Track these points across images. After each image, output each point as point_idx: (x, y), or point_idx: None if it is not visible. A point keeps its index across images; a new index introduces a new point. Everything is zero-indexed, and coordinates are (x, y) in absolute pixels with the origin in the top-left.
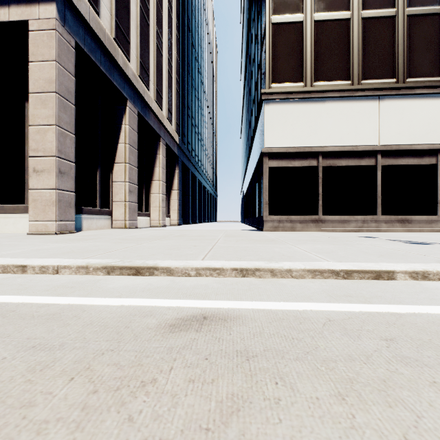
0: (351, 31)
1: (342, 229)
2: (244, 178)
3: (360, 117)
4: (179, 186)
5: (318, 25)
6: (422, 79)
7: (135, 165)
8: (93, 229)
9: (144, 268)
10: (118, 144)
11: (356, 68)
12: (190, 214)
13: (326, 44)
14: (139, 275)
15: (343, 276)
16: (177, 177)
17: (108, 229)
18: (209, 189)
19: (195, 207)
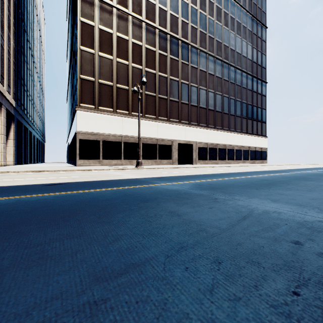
0: (113, 91)
1: (109, 165)
2: (69, 134)
3: (116, 123)
4: (15, 137)
5: (100, 85)
6: (136, 114)
7: None
8: None
9: (42, 170)
10: None
11: (115, 105)
12: (23, 157)
13: (103, 93)
14: (41, 172)
15: (83, 170)
16: (13, 130)
17: None
18: (38, 137)
19: (26, 152)
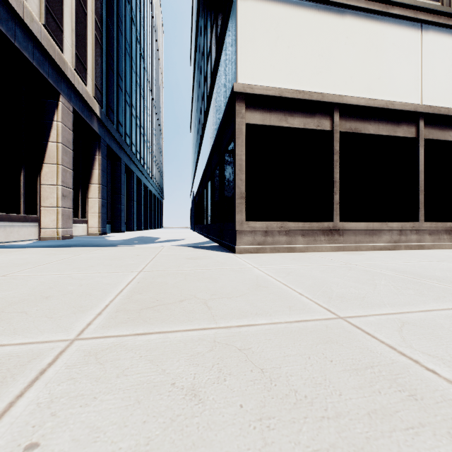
0: None
1: (369, 247)
2: (194, 174)
3: (396, 53)
4: (101, 179)
5: None
6: None
7: None
8: None
9: None
10: None
11: None
12: (123, 219)
13: None
14: None
15: None
16: (99, 165)
17: None
18: (152, 190)
19: (132, 211)
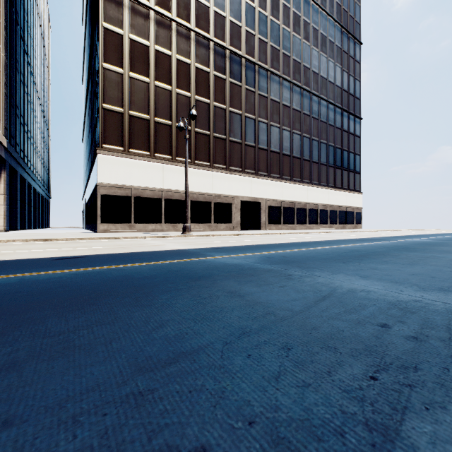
0: (150, 127)
1: (144, 231)
2: (86, 188)
3: (154, 173)
4: (6, 191)
5: (132, 118)
6: (183, 159)
7: None
8: None
9: (48, 239)
10: None
11: (152, 147)
12: (19, 220)
13: (136, 130)
14: (47, 241)
15: (108, 238)
16: (4, 181)
17: None
18: (40, 191)
19: (24, 212)
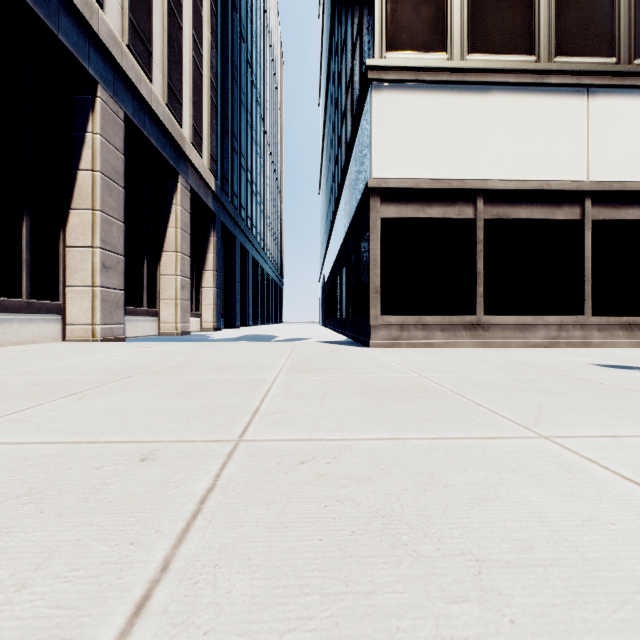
0: None
1: (520, 343)
2: (325, 254)
3: (554, 125)
4: (216, 264)
5: None
6: None
7: (119, 216)
8: (9, 343)
9: None
10: (78, 170)
11: (545, 32)
12: (238, 312)
13: None
14: None
15: None
16: (213, 248)
17: (48, 344)
18: (270, 273)
19: (247, 301)
